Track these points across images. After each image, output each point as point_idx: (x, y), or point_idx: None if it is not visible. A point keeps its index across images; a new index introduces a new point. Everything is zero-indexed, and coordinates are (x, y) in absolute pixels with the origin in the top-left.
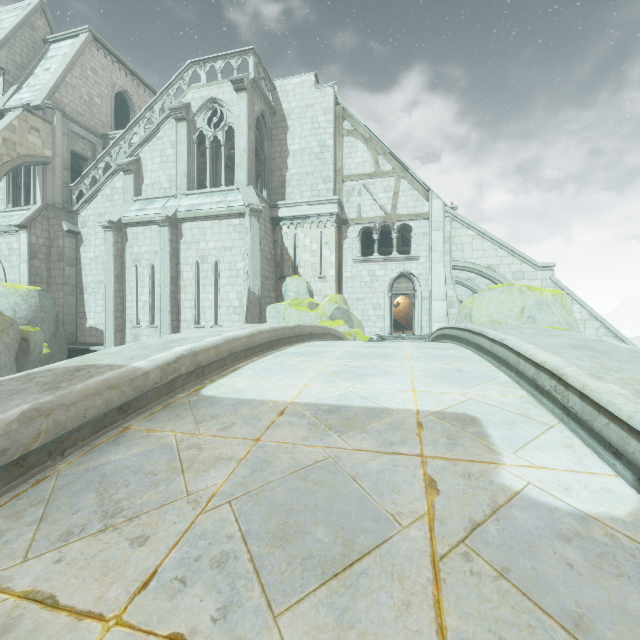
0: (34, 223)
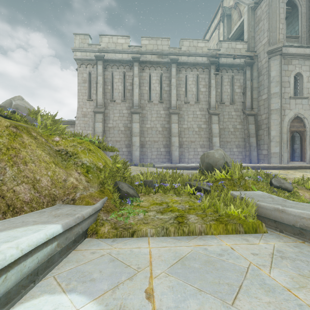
0: None
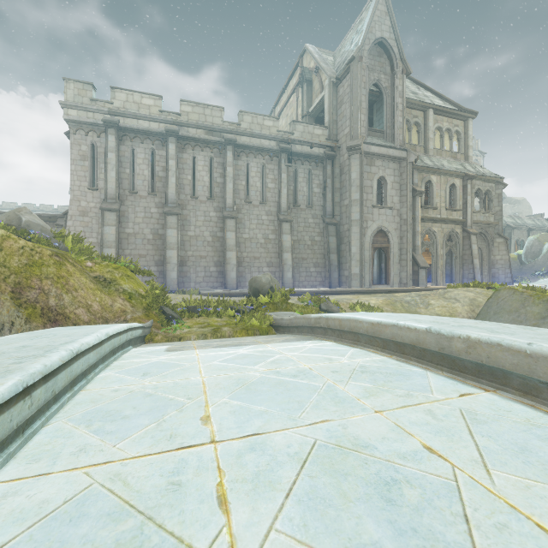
0: None
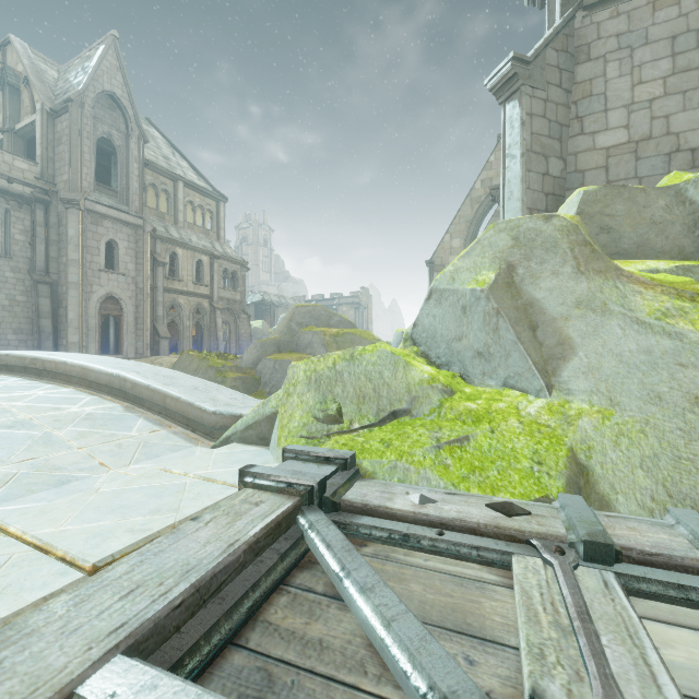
0: None
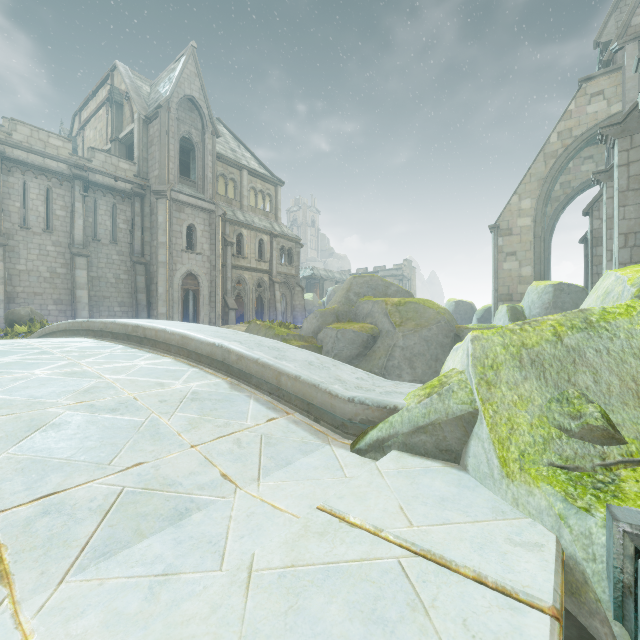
0: (596, 205)
